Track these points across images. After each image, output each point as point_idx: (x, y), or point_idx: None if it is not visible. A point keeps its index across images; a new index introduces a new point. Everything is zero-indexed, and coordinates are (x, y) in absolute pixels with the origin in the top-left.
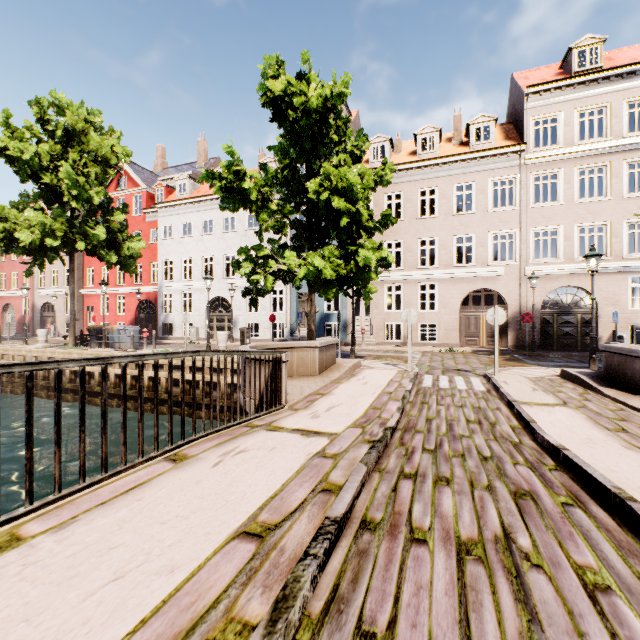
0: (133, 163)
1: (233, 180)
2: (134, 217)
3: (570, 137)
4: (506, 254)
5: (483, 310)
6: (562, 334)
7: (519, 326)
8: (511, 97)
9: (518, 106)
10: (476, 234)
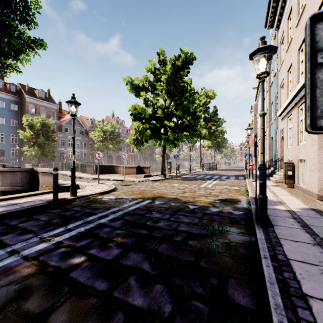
0: None
1: None
2: None
3: None
4: None
5: None
6: None
7: None
8: None
9: None
10: None
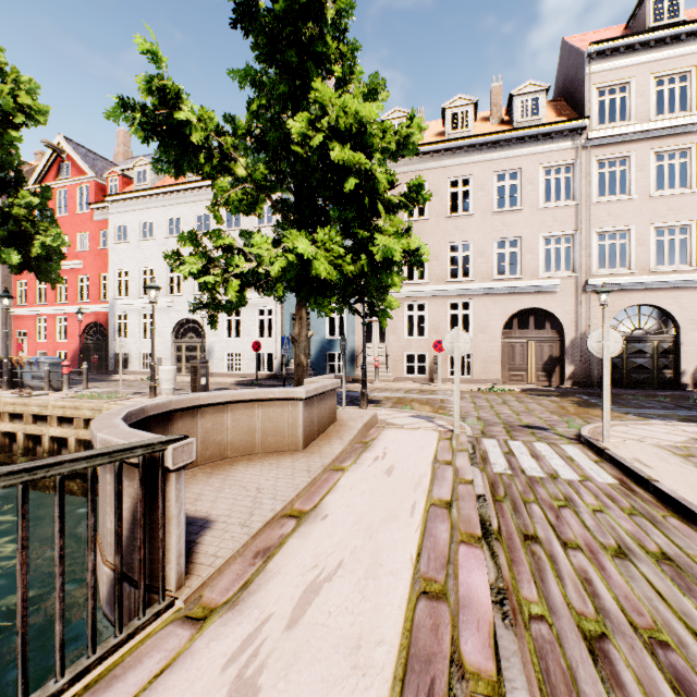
0: (80, 146)
1: (160, 108)
2: (79, 214)
3: (645, 111)
4: (562, 263)
5: (532, 336)
6: (634, 367)
7: (579, 357)
8: (562, 67)
9: (574, 74)
10: (523, 237)
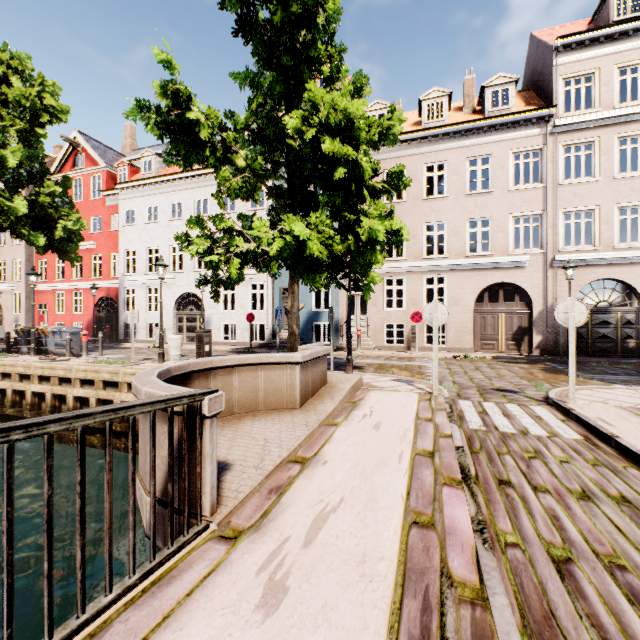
0: (93, 139)
1: (173, 109)
2: (92, 201)
3: (609, 99)
4: (530, 241)
5: (502, 308)
6: (598, 337)
7: (547, 327)
8: (530, 60)
9: (542, 66)
10: (494, 217)
